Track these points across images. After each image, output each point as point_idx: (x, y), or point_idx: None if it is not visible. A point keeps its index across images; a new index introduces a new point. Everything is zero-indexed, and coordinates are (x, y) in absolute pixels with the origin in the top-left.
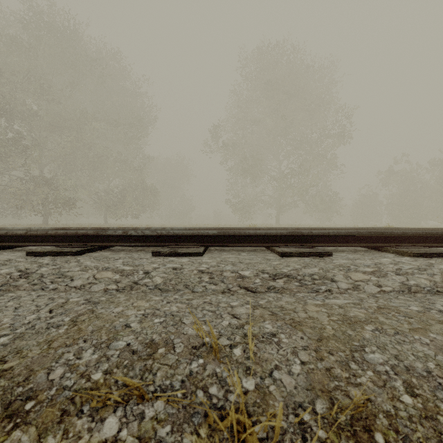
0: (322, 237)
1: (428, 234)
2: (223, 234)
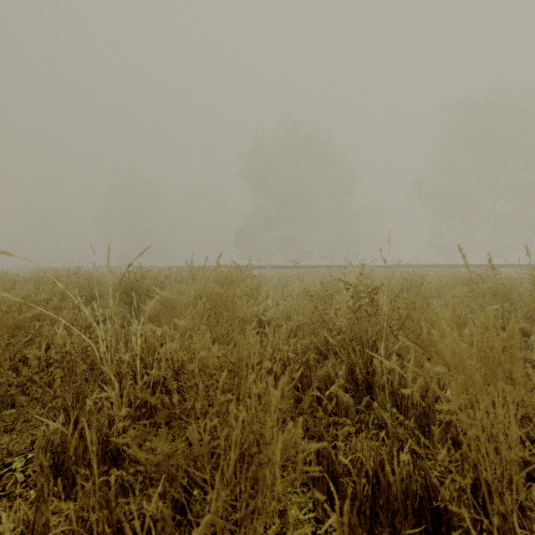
0: (462, 266)
1: (497, 265)
2: (430, 265)
